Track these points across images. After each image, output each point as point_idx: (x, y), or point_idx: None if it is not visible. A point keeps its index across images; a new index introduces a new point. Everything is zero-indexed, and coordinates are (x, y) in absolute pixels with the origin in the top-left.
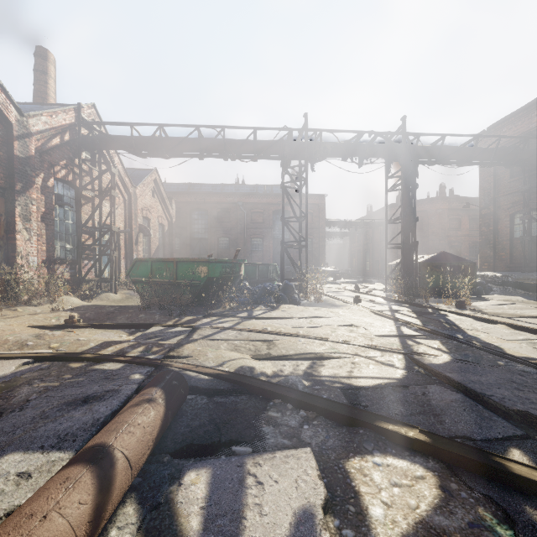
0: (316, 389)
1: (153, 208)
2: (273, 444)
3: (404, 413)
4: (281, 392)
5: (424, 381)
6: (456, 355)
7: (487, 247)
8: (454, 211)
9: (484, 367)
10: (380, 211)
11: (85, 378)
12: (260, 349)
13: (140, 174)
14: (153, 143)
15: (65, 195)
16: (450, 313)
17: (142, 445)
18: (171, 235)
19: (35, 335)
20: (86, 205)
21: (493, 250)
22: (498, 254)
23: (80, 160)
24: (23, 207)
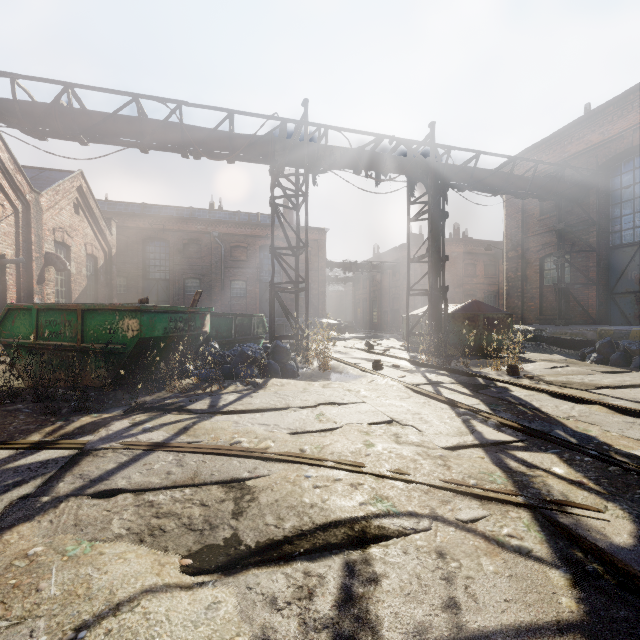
0: None
1: (75, 230)
2: None
3: None
4: None
5: None
6: (633, 505)
7: (515, 296)
8: (469, 256)
9: None
10: (389, 252)
11: None
12: (216, 519)
13: (52, 177)
14: (56, 113)
15: None
16: (511, 385)
17: None
18: (110, 272)
19: None
20: None
21: (522, 299)
22: (527, 304)
23: None
24: None
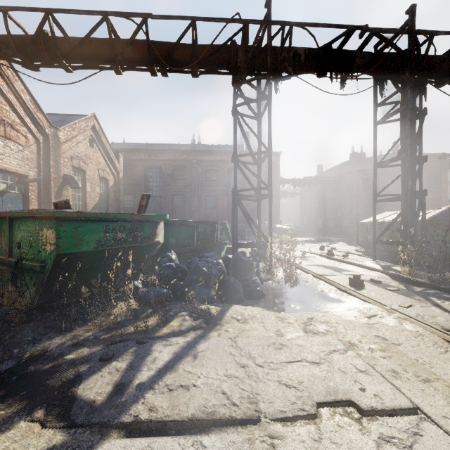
0: None
1: (90, 159)
2: None
3: None
4: None
5: None
6: None
7: None
8: None
9: None
10: (333, 169)
11: None
12: None
13: (73, 119)
14: (41, 41)
15: None
16: None
17: None
18: (118, 191)
19: None
20: None
21: None
22: None
23: None
24: None
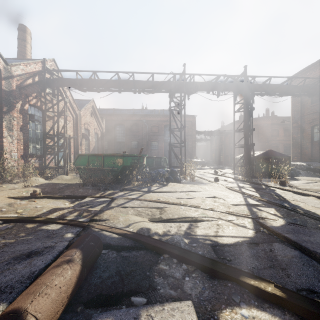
0: (194, 247)
1: (91, 123)
2: (162, 294)
3: (259, 267)
4: (169, 249)
5: (268, 239)
6: (288, 219)
7: (296, 147)
8: (274, 125)
9: (310, 229)
10: (229, 125)
11: (33, 237)
12: (155, 214)
13: (83, 103)
14: (90, 82)
15: (36, 115)
16: (277, 188)
17: (56, 305)
18: (102, 140)
19: (8, 204)
20: (49, 121)
21: (300, 148)
22: (303, 151)
23: (45, 93)
24: (7, 122)
